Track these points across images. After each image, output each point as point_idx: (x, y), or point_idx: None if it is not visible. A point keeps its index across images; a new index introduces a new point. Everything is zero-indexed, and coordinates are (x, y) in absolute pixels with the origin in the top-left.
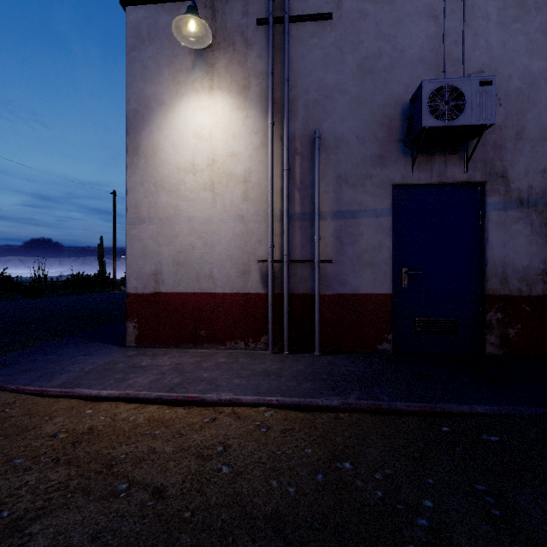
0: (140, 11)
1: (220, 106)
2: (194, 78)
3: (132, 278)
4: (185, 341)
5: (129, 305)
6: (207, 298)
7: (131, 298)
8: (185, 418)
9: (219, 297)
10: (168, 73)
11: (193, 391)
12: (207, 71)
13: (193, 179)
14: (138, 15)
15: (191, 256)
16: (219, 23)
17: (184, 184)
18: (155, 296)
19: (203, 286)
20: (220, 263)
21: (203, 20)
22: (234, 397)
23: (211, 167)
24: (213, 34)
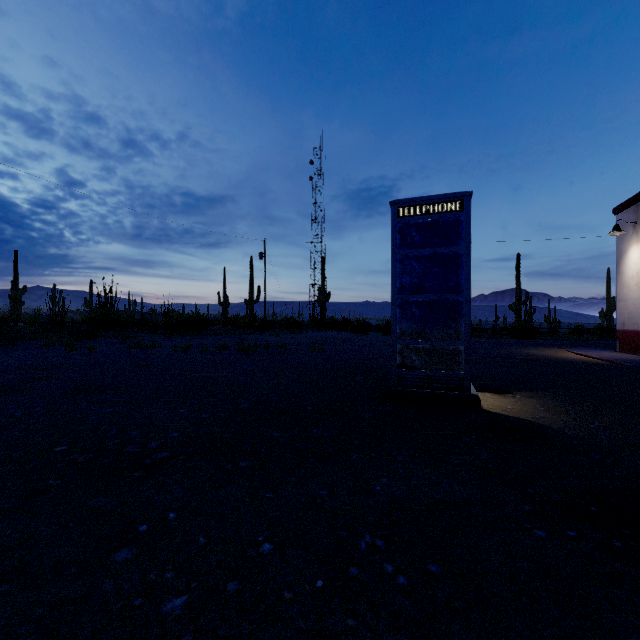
0: (619, 216)
1: (639, 249)
2: (632, 239)
3: (617, 324)
4: (630, 351)
5: (617, 335)
6: (636, 333)
7: (617, 332)
8: (579, 356)
9: (639, 332)
10: (626, 238)
11: (590, 354)
12: (636, 235)
13: (632, 282)
14: (619, 217)
15: (632, 315)
16: (639, 213)
17: (630, 284)
18: (623, 331)
19: (635, 328)
20: (639, 318)
21: (635, 213)
22: (592, 356)
23: (637, 276)
24: (637, 218)
